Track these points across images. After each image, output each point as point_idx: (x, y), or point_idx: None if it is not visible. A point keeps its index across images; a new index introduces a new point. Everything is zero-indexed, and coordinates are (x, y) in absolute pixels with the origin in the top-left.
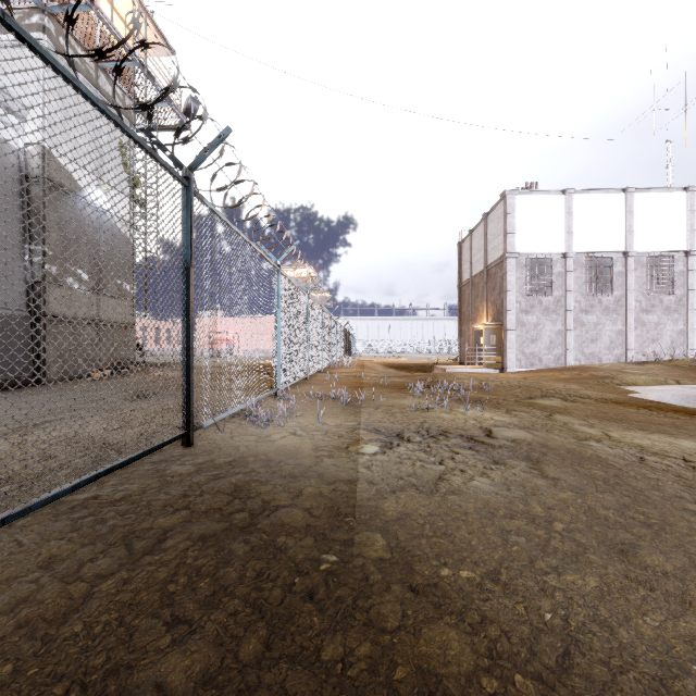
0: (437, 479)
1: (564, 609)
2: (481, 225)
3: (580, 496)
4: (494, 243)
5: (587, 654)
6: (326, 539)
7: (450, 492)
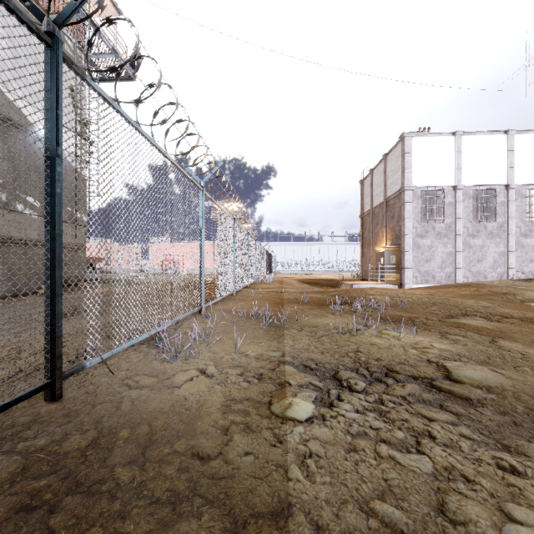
0: (437, 510)
1: None
2: (380, 164)
3: None
4: (393, 178)
5: None
6: None
7: None
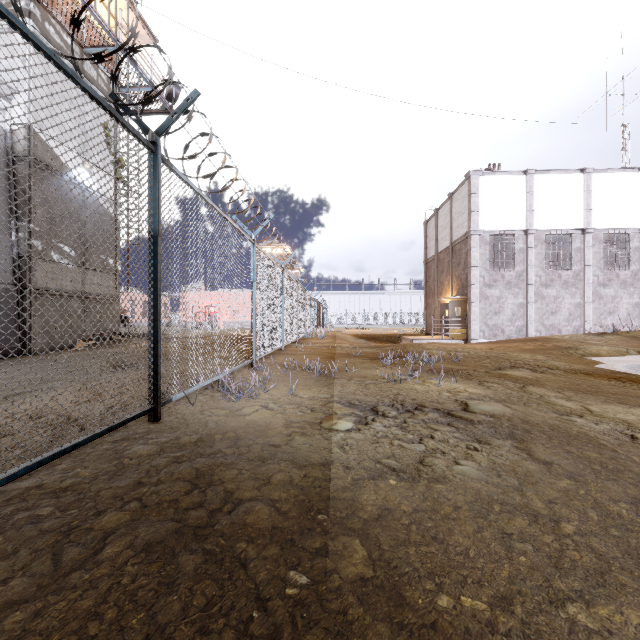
0: (418, 462)
1: None
2: (446, 204)
3: (581, 485)
4: (459, 221)
5: None
6: (295, 548)
7: (435, 479)
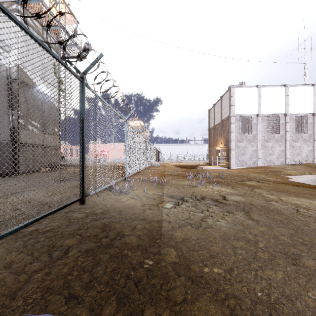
0: (201, 220)
1: (267, 290)
2: (219, 102)
3: (270, 229)
4: (225, 109)
5: (281, 315)
6: (147, 252)
7: (207, 227)
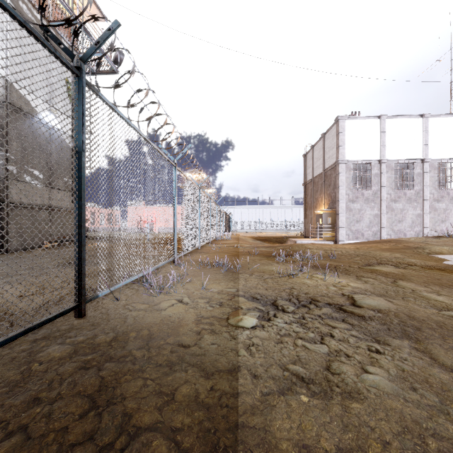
0: (325, 368)
1: None
2: (320, 142)
3: None
4: (329, 153)
5: None
6: None
7: (348, 395)
